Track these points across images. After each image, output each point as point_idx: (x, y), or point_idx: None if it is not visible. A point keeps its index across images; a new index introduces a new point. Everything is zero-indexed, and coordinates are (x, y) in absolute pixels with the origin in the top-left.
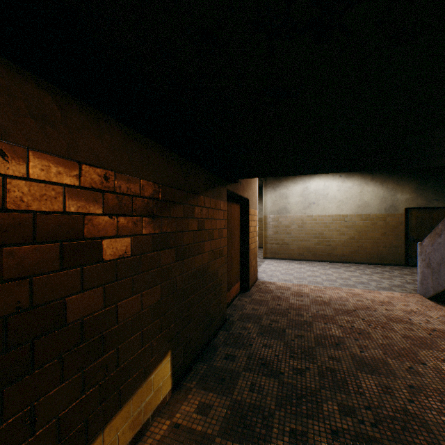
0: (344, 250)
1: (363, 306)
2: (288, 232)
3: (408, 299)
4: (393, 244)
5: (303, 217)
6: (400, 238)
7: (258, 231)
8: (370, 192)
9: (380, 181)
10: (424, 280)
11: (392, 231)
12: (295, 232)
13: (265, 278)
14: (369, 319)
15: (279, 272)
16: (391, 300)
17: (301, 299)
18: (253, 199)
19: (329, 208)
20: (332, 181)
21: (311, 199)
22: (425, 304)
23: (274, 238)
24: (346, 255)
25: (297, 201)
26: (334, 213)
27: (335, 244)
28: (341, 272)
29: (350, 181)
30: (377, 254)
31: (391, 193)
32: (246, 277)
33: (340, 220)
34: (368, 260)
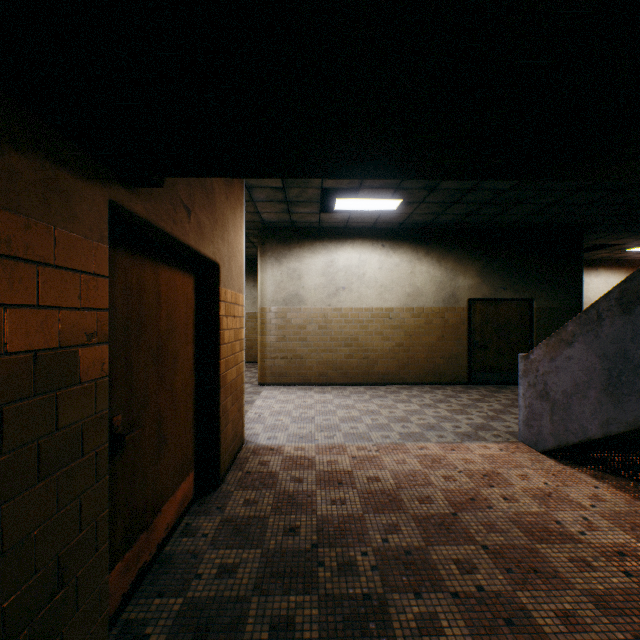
0: (389, 365)
1: (464, 495)
2: (302, 337)
3: (517, 458)
4: (454, 352)
5: (327, 312)
6: (462, 343)
7: (251, 335)
8: (425, 274)
9: (437, 257)
10: (534, 420)
11: (452, 334)
12: (314, 337)
13: (261, 436)
14: (496, 543)
15: (289, 415)
16: (495, 465)
17: (341, 495)
18: (233, 268)
19: (368, 296)
20: (372, 252)
21: (340, 282)
22: (547, 467)
23: (280, 349)
24: (392, 372)
25: (317, 284)
26: (375, 304)
27: (376, 355)
28: (391, 406)
29: (398, 254)
30: (434, 368)
31: (451, 276)
32: (213, 455)
33: (383, 317)
34: (421, 378)
